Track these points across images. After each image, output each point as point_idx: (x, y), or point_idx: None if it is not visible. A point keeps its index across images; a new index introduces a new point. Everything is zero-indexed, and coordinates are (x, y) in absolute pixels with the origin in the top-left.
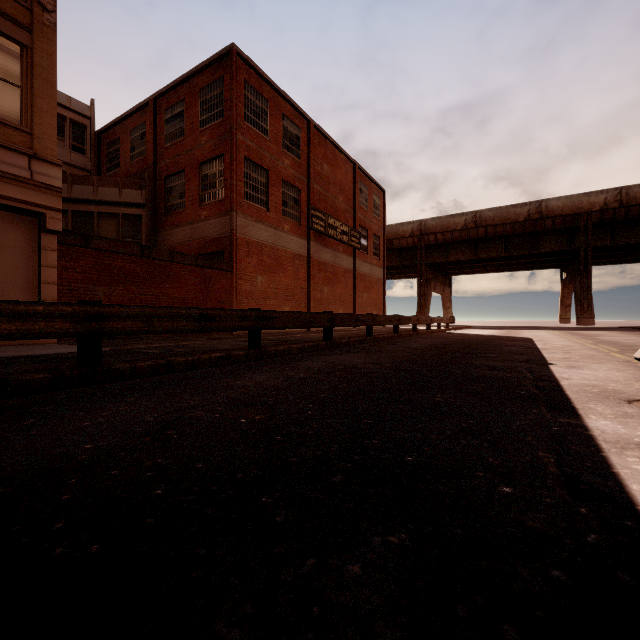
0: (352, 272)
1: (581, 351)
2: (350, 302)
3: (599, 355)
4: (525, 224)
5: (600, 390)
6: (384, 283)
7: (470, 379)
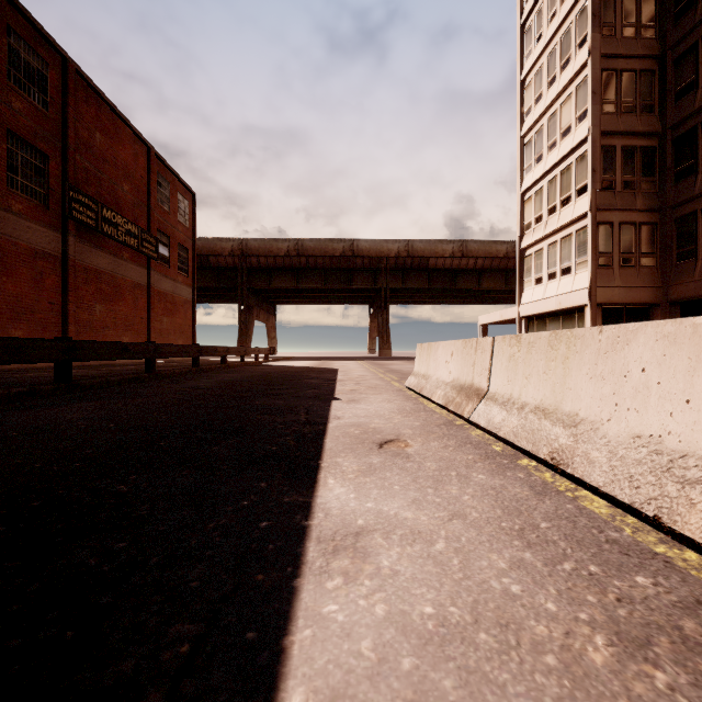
0: (145, 288)
1: (370, 381)
2: (142, 327)
3: (382, 385)
4: (341, 260)
5: (362, 431)
6: (194, 306)
7: (223, 433)
